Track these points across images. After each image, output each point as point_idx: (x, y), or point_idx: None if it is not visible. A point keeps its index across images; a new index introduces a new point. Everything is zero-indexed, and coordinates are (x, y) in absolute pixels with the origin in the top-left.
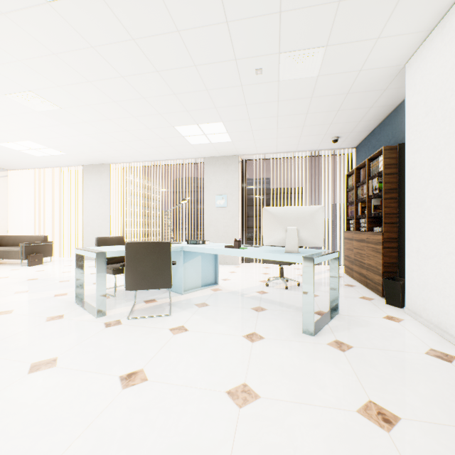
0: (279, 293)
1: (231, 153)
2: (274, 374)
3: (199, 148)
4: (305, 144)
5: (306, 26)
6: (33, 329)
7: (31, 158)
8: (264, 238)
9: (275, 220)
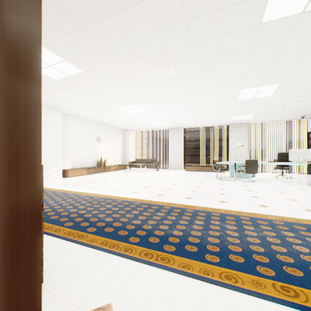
0: (285, 179)
1: (244, 122)
2: (307, 188)
3: (232, 121)
4: (285, 118)
5: (308, 98)
6: (223, 182)
7: (153, 127)
8: (289, 159)
9: (294, 153)
